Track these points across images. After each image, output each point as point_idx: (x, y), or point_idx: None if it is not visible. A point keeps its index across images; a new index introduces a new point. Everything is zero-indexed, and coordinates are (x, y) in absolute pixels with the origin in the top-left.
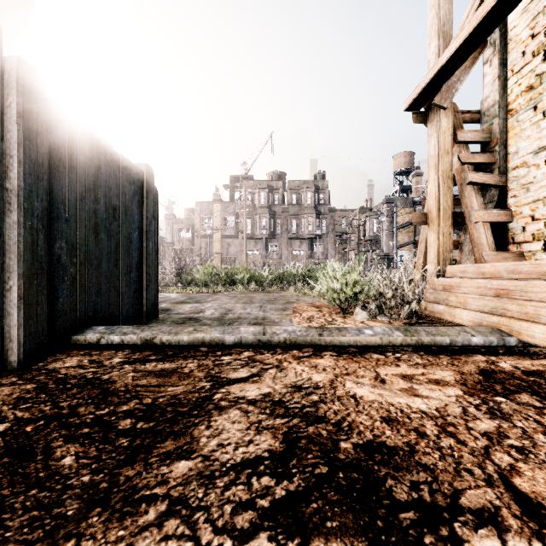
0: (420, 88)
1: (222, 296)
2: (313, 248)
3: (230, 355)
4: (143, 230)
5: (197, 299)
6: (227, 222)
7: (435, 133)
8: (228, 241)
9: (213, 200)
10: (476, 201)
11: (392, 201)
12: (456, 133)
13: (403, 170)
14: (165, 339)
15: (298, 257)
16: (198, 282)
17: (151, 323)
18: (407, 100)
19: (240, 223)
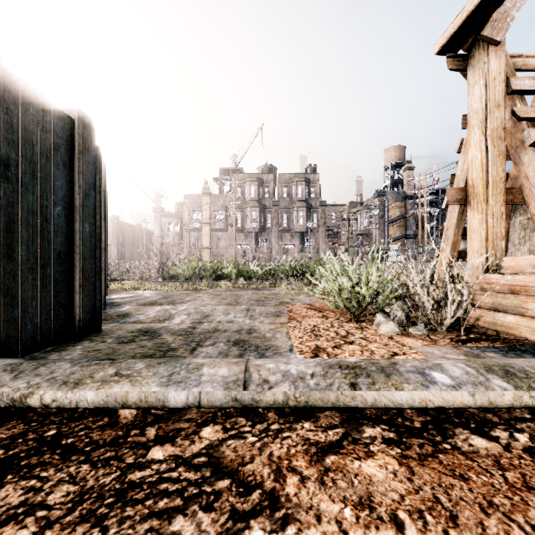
0: (464, 14)
1: (204, 294)
2: (304, 242)
3: (172, 440)
4: (74, 205)
5: (172, 299)
6: (216, 215)
7: (481, 79)
8: (217, 235)
9: (202, 193)
10: None
11: (383, 195)
12: (509, 80)
13: (394, 164)
14: (49, 397)
15: (288, 251)
16: (181, 278)
17: (82, 342)
18: (441, 38)
19: (229, 217)
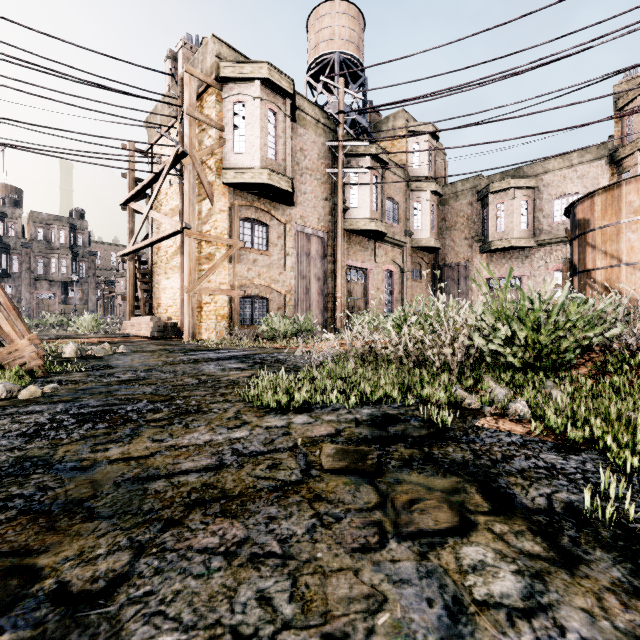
0: (121, 254)
1: None
2: (68, 293)
3: (49, 340)
4: None
5: None
6: None
7: (129, 269)
8: None
9: None
10: (142, 296)
11: None
12: (137, 270)
13: None
14: None
15: (46, 301)
16: None
17: None
18: (118, 253)
19: None
